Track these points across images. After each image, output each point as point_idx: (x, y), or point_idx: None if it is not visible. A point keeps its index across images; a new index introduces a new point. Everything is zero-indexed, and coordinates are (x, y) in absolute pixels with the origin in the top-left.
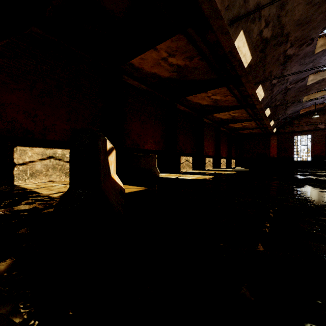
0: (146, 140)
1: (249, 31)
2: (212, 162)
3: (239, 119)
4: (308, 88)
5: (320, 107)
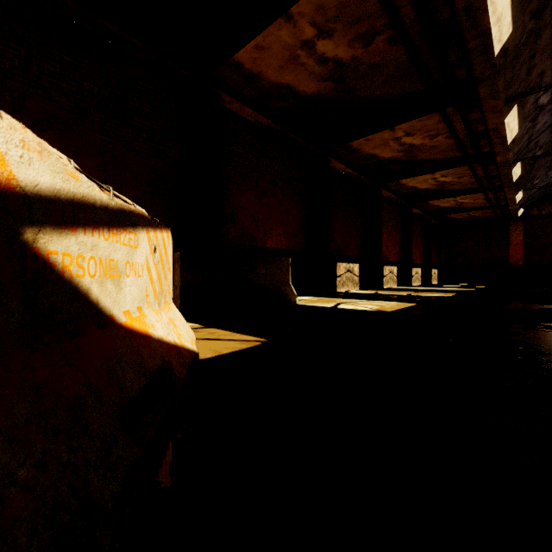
0: (269, 229)
1: None
2: (396, 274)
3: (451, 190)
4: None
5: None
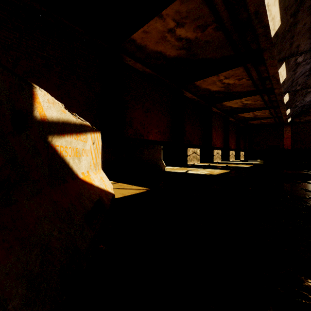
0: (150, 129)
1: None
2: (221, 154)
3: (251, 108)
4: None
5: None
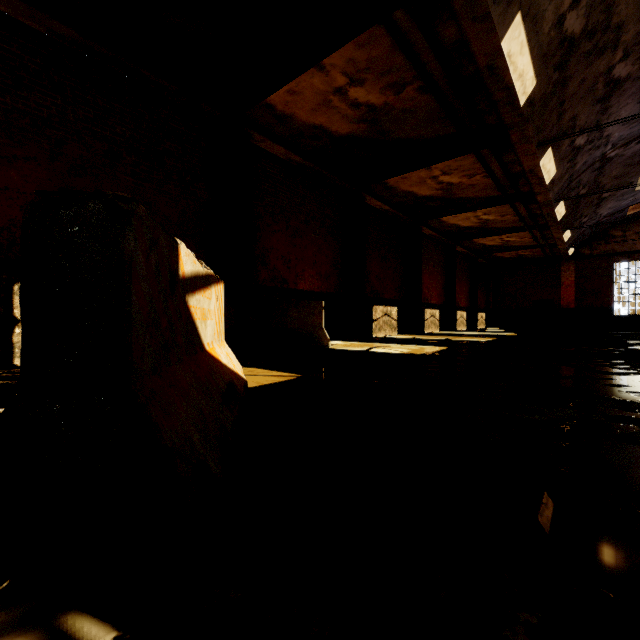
0: (301, 270)
1: (536, 17)
2: (439, 318)
3: (496, 228)
4: None
5: None
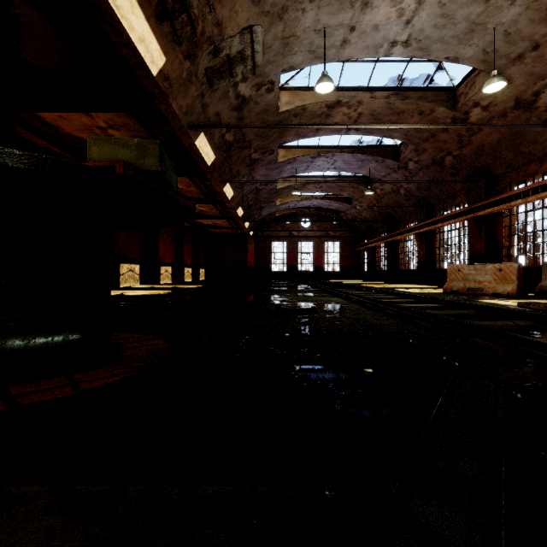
0: None
1: (211, 134)
2: (171, 273)
3: (208, 215)
4: (279, 191)
5: (294, 212)
